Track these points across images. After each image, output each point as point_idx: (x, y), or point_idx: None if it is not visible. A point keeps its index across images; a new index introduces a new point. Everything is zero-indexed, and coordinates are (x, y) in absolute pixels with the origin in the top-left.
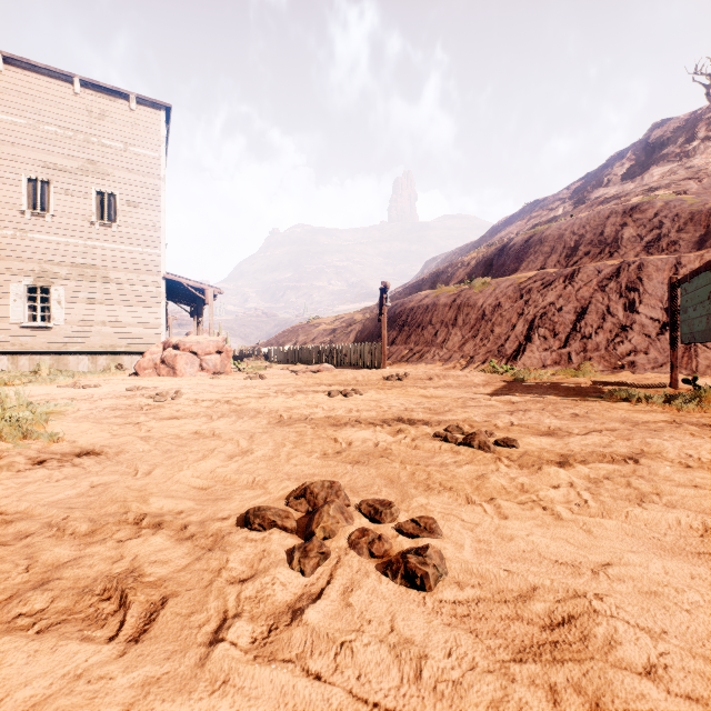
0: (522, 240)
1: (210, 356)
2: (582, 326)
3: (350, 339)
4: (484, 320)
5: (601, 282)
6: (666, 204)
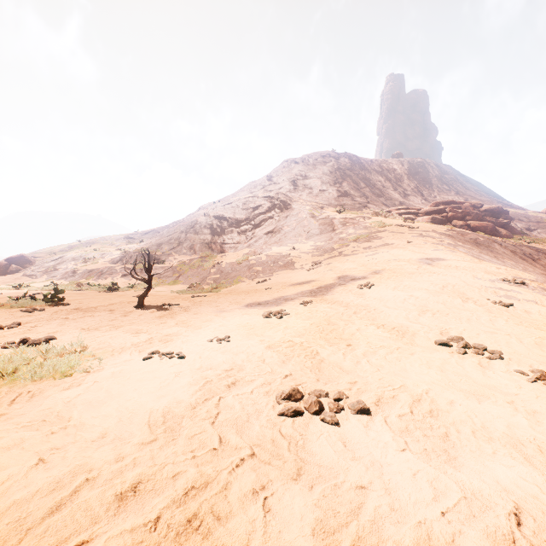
0: None
1: None
2: None
3: None
4: None
5: None
6: None
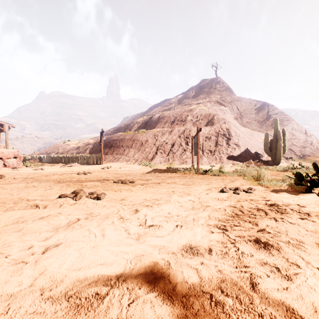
0: (158, 116)
1: (10, 159)
2: (173, 149)
3: (87, 152)
4: (142, 146)
5: (179, 135)
6: (199, 110)
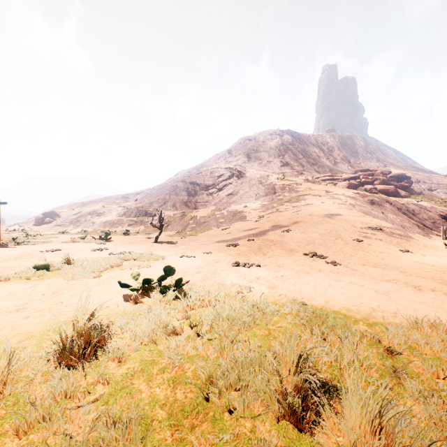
0: None
1: None
2: None
3: None
4: None
5: None
6: None
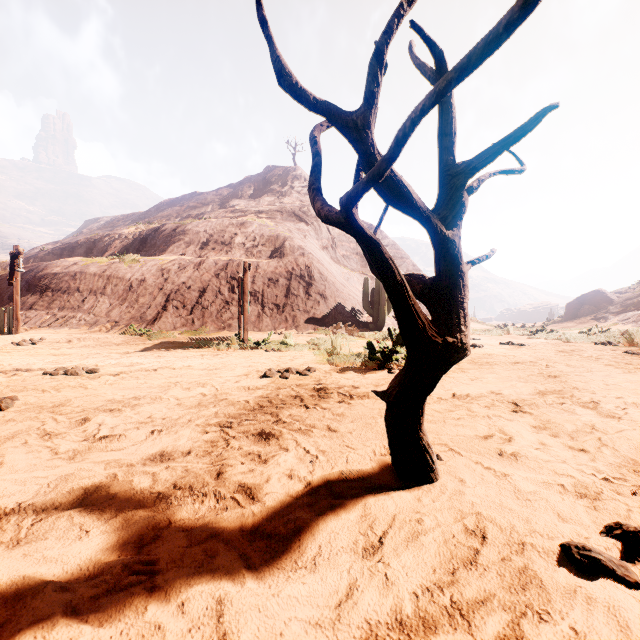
0: (172, 228)
1: None
2: (203, 300)
3: None
4: (132, 291)
5: (217, 271)
6: (259, 226)
